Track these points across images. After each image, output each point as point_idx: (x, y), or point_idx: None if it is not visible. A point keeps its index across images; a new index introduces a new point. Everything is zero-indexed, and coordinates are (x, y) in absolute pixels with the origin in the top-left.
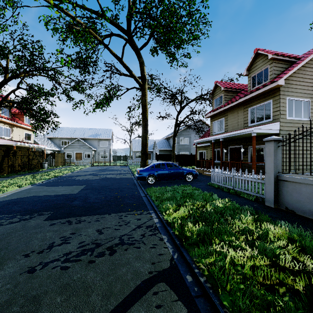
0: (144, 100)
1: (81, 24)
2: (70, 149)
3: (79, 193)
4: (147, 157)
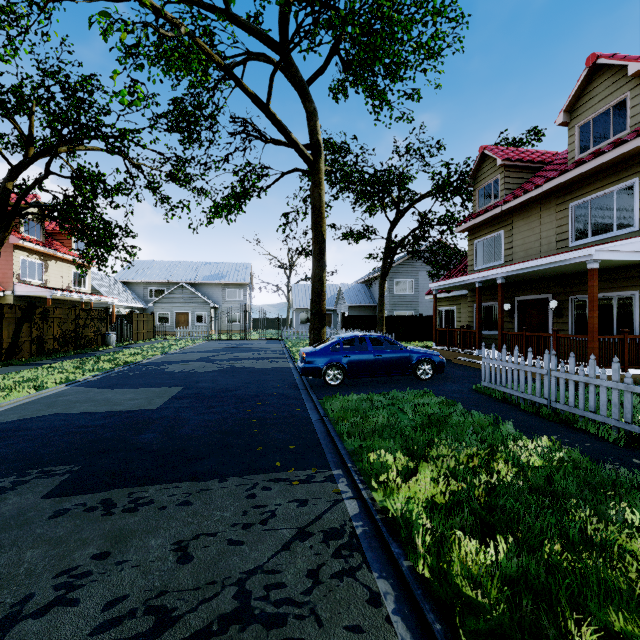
0: (316, 195)
1: (178, 27)
2: (165, 306)
3: (163, 409)
4: (324, 321)
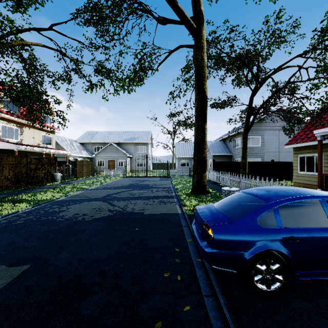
0: (199, 57)
1: None
2: (102, 156)
3: None
4: (205, 166)
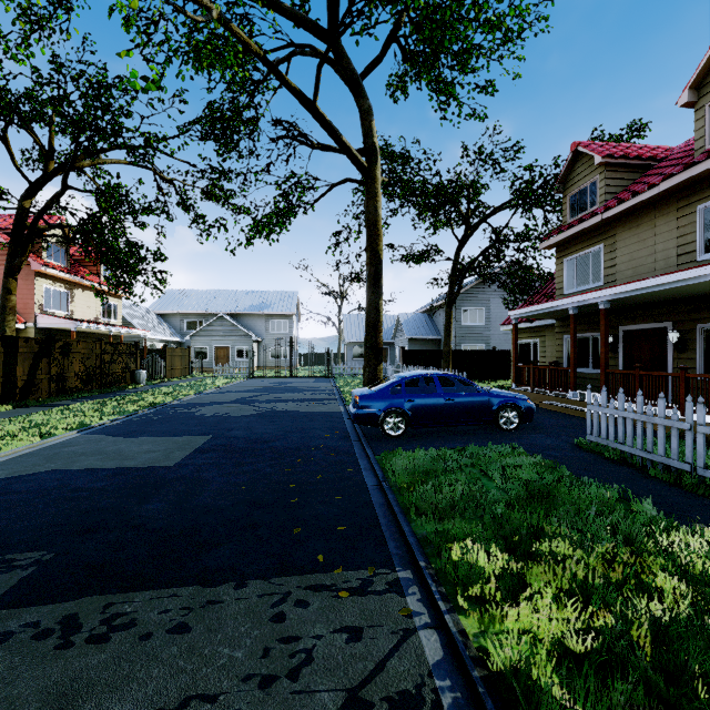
0: (371, 207)
1: (209, 10)
2: (203, 340)
3: (182, 467)
4: (380, 357)
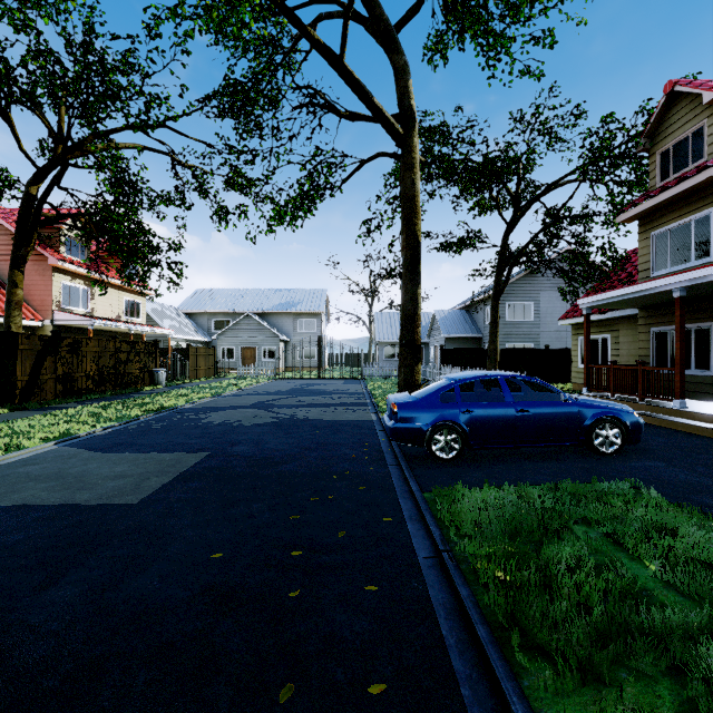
0: (408, 181)
1: None
2: (230, 339)
3: (147, 506)
4: (418, 355)
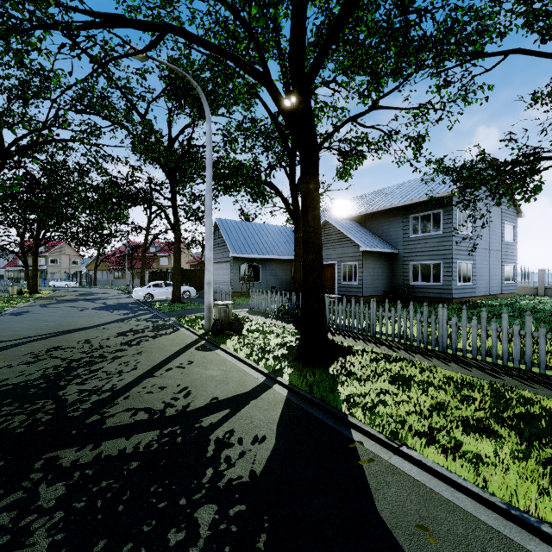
0: None
1: None
2: None
3: None
4: None
